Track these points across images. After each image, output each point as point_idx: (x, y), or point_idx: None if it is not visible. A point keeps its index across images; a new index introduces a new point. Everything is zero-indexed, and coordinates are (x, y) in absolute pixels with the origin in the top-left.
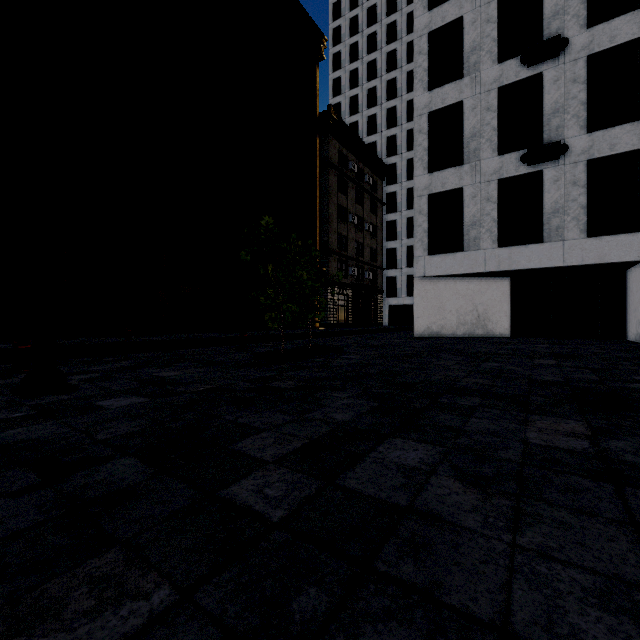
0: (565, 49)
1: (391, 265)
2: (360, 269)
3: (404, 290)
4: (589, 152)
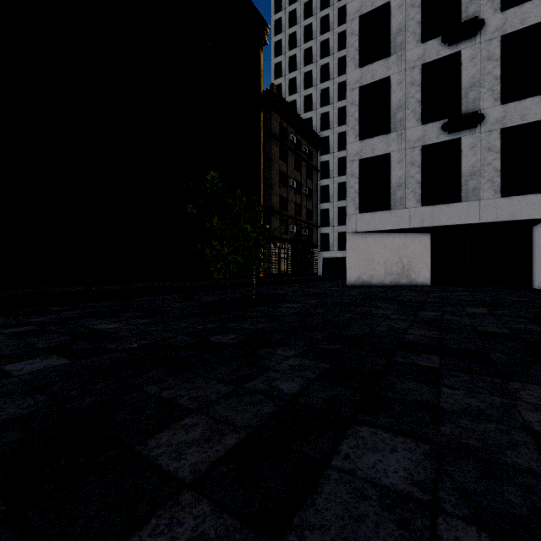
0: (481, 30)
1: (324, 223)
2: (298, 227)
3: (336, 245)
4: (502, 121)
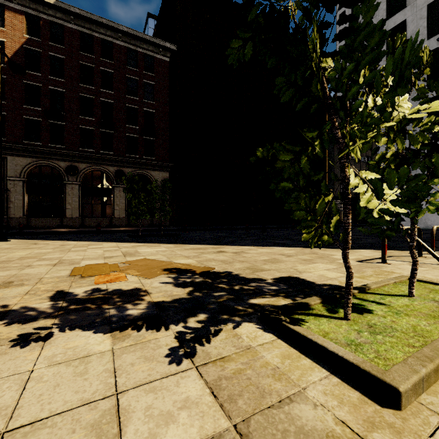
0: None
1: None
2: None
3: None
4: None
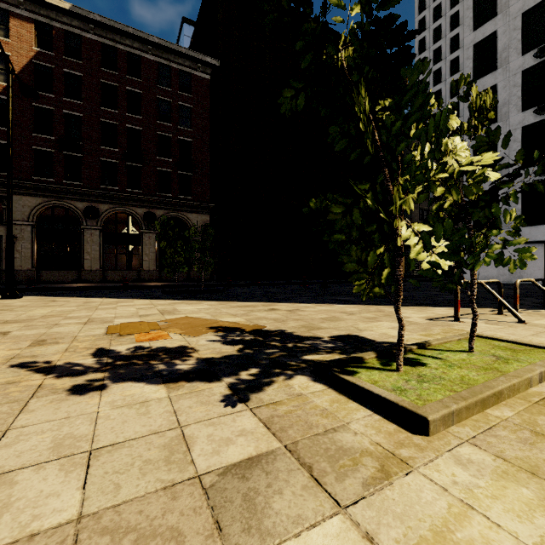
0: None
1: None
2: None
3: None
4: None
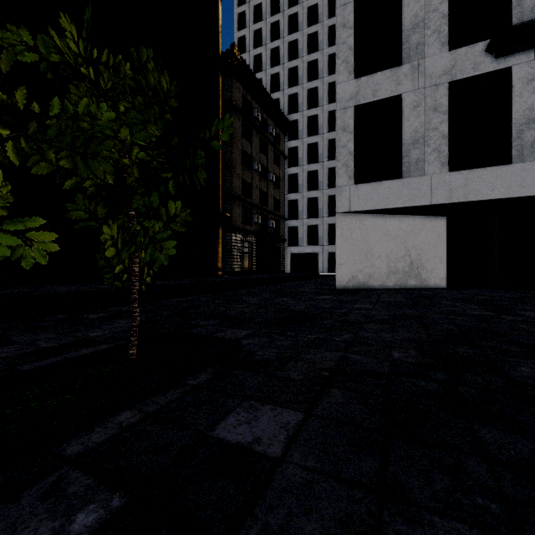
0: None
1: (293, 216)
2: (264, 217)
3: (305, 239)
4: None
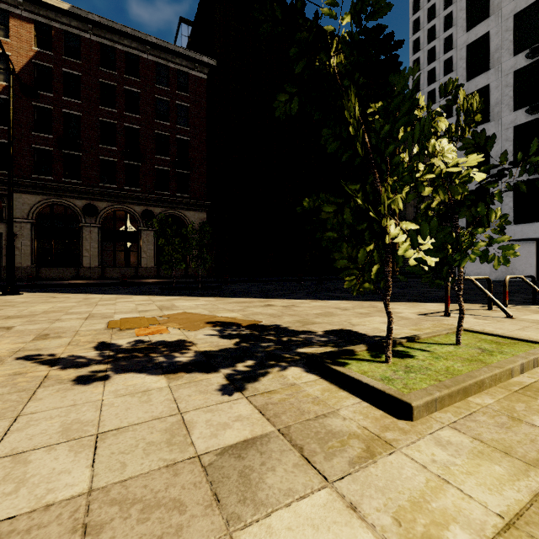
0: None
1: None
2: None
3: None
4: None
